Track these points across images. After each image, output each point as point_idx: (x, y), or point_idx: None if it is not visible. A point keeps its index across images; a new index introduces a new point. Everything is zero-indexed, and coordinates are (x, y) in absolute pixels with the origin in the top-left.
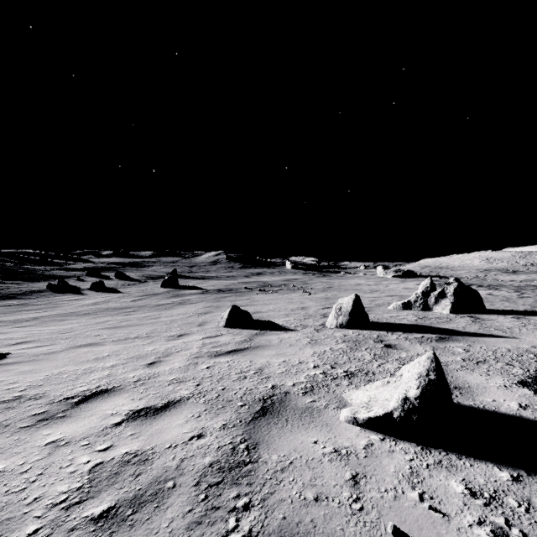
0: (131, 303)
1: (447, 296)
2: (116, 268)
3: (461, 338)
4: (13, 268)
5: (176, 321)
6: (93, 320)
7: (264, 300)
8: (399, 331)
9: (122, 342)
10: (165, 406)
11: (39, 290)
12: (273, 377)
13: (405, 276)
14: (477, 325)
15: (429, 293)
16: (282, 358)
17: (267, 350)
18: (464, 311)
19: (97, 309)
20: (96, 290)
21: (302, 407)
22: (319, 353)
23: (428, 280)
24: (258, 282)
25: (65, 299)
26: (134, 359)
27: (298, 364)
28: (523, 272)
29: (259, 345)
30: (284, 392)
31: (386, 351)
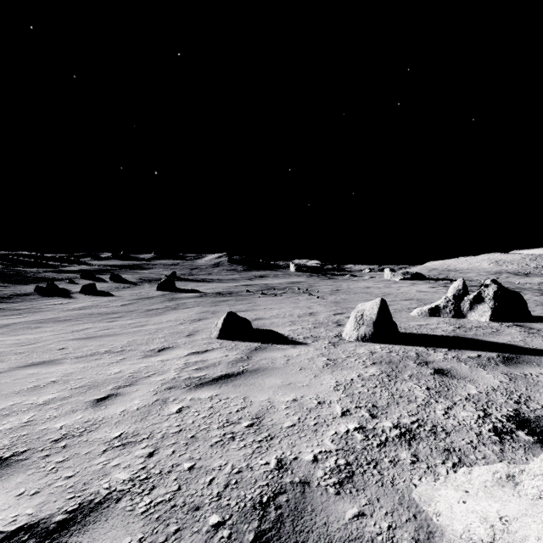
0: (120, 307)
1: (485, 300)
2: (113, 270)
3: (535, 359)
4: (3, 270)
5: (163, 330)
6: (70, 328)
7: (267, 305)
8: (442, 347)
9: (86, 360)
10: (66, 523)
11: (26, 293)
12: (279, 436)
13: (414, 279)
14: (539, 339)
15: (462, 296)
16: (291, 394)
17: (269, 376)
18: (508, 319)
19: (81, 314)
20: (86, 293)
21: (341, 537)
22: (344, 384)
23: (460, 282)
24: (260, 285)
25: (50, 303)
26: (83, 390)
27: (316, 407)
28: (536, 274)
29: (259, 367)
30: (300, 481)
31: (441, 381)
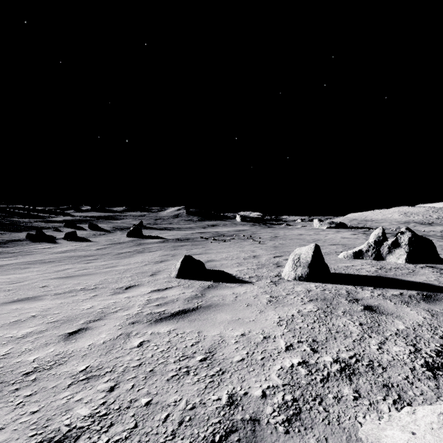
0: (96, 251)
1: (401, 245)
2: (91, 220)
3: None
4: (0, 220)
5: (130, 270)
6: (53, 268)
7: (218, 249)
8: (368, 286)
9: (63, 296)
10: None
11: (19, 239)
12: (230, 371)
13: (338, 227)
14: None
15: (381, 242)
16: (240, 329)
17: (220, 312)
18: (421, 261)
19: (63, 257)
20: (68, 239)
21: None
22: (286, 320)
23: (380, 230)
24: (212, 232)
25: (38, 247)
26: (58, 324)
27: (262, 341)
28: (438, 224)
29: (211, 303)
30: (251, 418)
31: (372, 317)
